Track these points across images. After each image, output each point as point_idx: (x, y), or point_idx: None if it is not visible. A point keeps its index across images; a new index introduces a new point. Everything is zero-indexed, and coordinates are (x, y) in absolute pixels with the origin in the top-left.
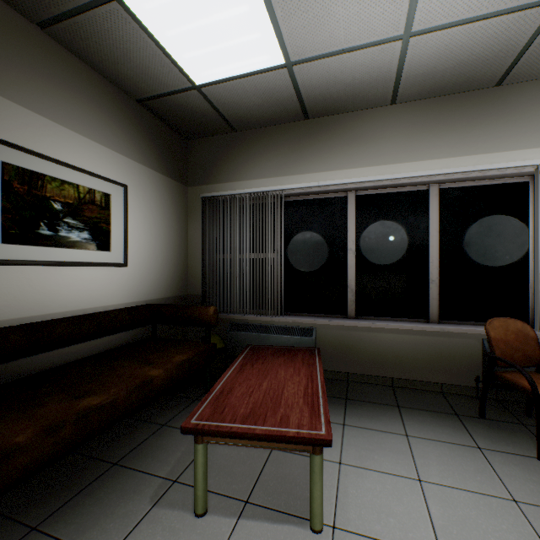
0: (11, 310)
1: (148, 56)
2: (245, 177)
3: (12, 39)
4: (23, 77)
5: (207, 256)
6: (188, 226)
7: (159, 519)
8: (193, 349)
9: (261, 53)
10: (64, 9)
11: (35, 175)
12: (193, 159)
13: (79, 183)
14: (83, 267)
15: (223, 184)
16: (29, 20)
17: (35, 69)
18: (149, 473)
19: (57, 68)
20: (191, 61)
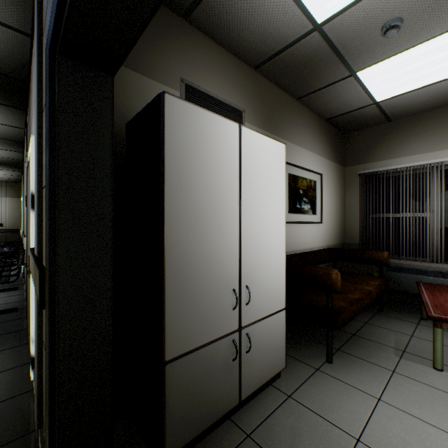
0: (289, 246)
1: (352, 96)
2: (398, 155)
3: (289, 111)
4: (292, 128)
5: (364, 216)
6: (344, 195)
7: (410, 364)
8: (376, 279)
9: (446, 71)
10: (317, 88)
11: (295, 177)
12: (349, 147)
13: (306, 177)
14: (307, 224)
15: (376, 162)
16: (294, 98)
17: (295, 122)
18: (381, 343)
19: (300, 117)
20: (382, 90)
